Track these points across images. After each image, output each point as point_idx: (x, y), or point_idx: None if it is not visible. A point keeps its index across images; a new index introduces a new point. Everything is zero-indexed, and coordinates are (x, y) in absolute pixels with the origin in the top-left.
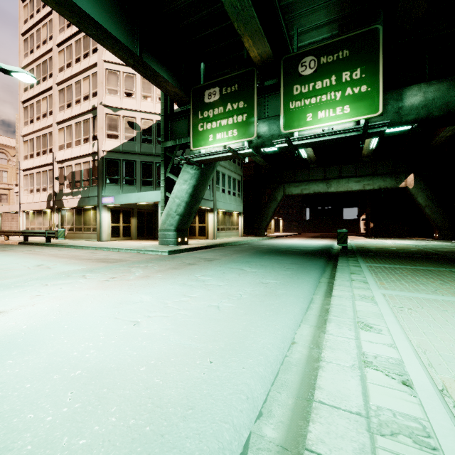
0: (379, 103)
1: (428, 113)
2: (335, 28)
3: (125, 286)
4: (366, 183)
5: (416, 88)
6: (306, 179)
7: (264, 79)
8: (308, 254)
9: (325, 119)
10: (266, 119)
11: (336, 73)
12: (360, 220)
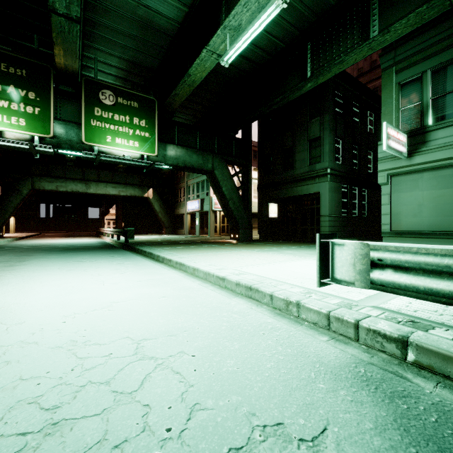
0: (156, 148)
1: (177, 163)
2: (122, 73)
3: (9, 284)
4: (121, 189)
5: (173, 147)
6: (62, 176)
7: (60, 82)
8: (106, 248)
9: (121, 145)
10: (63, 122)
11: (130, 115)
12: (104, 220)
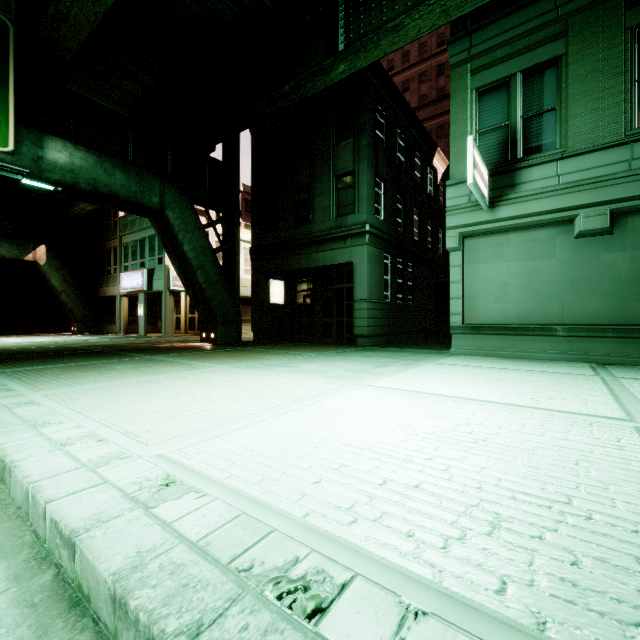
0: (10, 136)
1: (75, 181)
2: None
3: None
4: None
5: (62, 144)
6: None
7: None
8: None
9: None
10: None
11: None
12: None
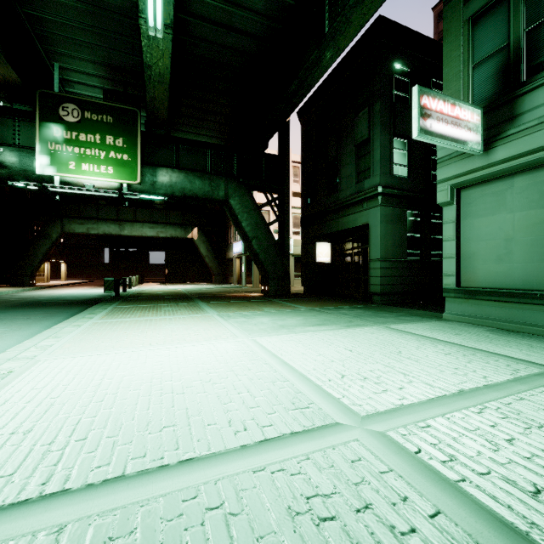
0: (138, 174)
1: (173, 192)
2: (107, 83)
3: None
4: (160, 230)
5: (166, 171)
6: (95, 217)
7: (13, 100)
8: (73, 304)
9: (89, 173)
10: (15, 148)
11: (101, 133)
12: None
